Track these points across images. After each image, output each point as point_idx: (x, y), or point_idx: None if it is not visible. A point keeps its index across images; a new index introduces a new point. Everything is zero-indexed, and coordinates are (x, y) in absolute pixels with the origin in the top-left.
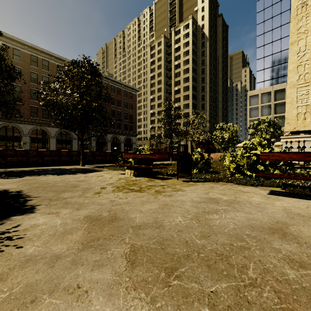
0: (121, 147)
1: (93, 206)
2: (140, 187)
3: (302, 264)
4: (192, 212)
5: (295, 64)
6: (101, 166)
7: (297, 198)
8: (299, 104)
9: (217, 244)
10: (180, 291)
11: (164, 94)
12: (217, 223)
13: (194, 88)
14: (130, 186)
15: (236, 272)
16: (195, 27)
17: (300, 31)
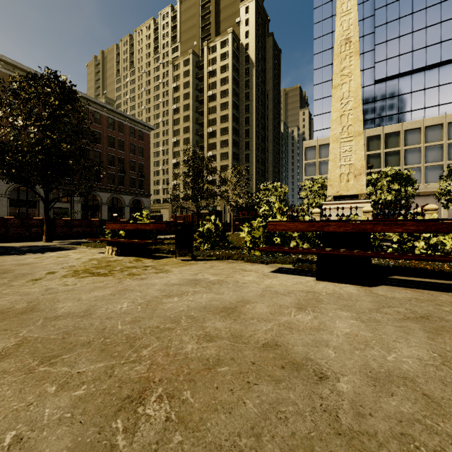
0: (125, 214)
1: (9, 297)
2: (112, 269)
3: (212, 338)
4: (150, 296)
5: (339, 113)
6: (79, 242)
7: (296, 275)
8: (342, 163)
9: (141, 328)
10: (40, 376)
11: (193, 136)
12: (167, 307)
13: (235, 131)
14: (97, 269)
15: (130, 352)
16: (236, 45)
17: (343, 73)
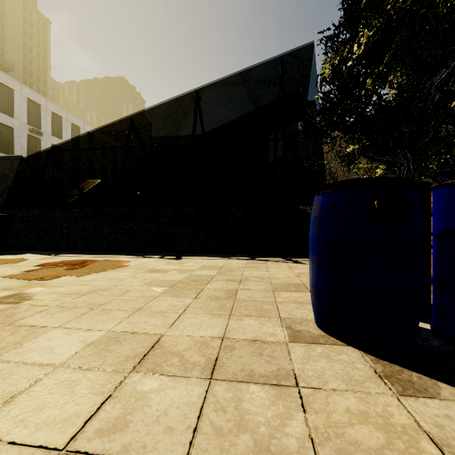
0: None
1: None
2: None
3: None
4: None
5: None
6: None
7: None
8: None
9: None
10: None
11: None
12: None
13: None
14: None
15: None
16: None
17: None
